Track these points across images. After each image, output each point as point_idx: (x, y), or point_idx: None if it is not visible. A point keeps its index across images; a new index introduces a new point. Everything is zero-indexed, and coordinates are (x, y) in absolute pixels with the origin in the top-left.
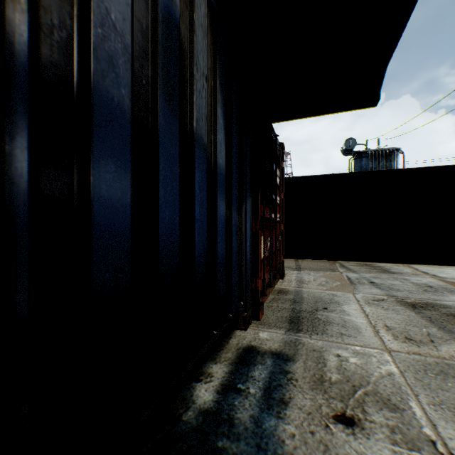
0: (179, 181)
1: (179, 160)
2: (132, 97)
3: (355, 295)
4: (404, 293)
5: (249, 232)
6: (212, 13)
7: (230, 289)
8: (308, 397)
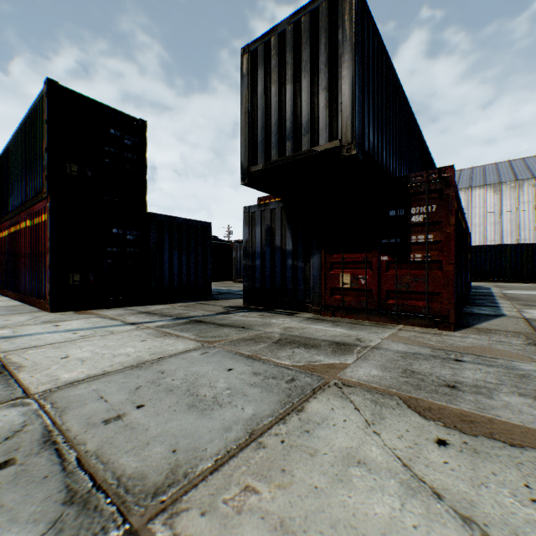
0: (270, 259)
1: (270, 254)
2: (261, 249)
3: (376, 338)
4: (392, 356)
5: (317, 270)
6: (285, 207)
7: (297, 290)
8: (270, 314)
